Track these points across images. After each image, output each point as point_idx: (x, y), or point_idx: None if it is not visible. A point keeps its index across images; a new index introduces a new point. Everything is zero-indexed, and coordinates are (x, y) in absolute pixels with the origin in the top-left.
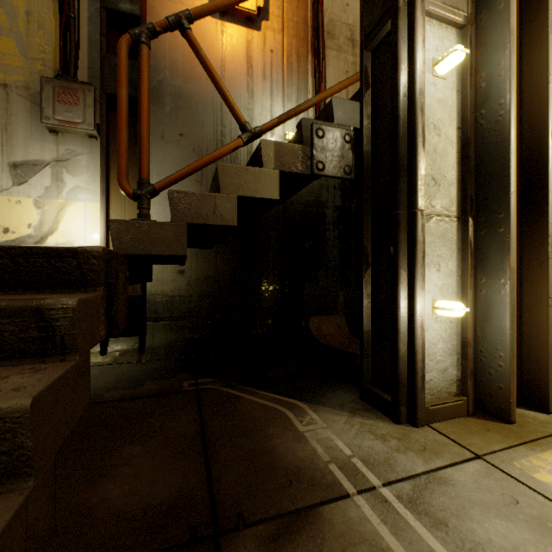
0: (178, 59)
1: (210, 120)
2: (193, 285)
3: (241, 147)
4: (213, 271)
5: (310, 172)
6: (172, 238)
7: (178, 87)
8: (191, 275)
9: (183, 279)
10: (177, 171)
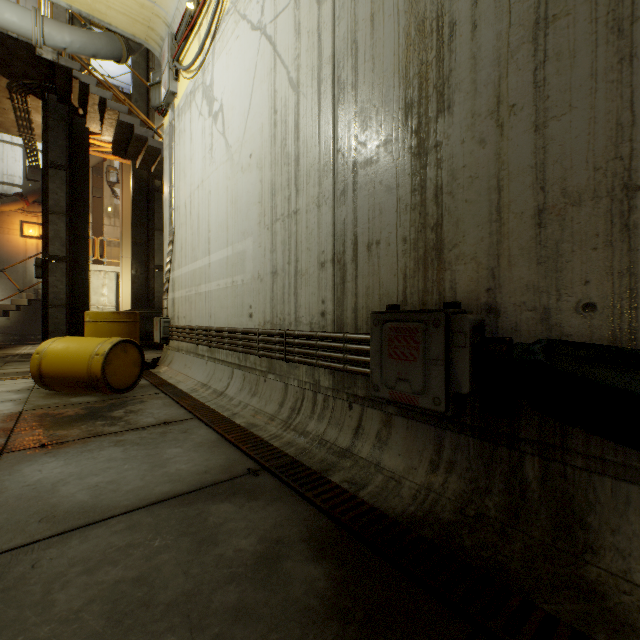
0: (8, 252)
1: (21, 270)
2: (14, 323)
3: (34, 278)
4: (23, 318)
5: (37, 299)
6: (0, 313)
7: (8, 261)
8: (13, 320)
9: (10, 321)
10: (2, 300)
